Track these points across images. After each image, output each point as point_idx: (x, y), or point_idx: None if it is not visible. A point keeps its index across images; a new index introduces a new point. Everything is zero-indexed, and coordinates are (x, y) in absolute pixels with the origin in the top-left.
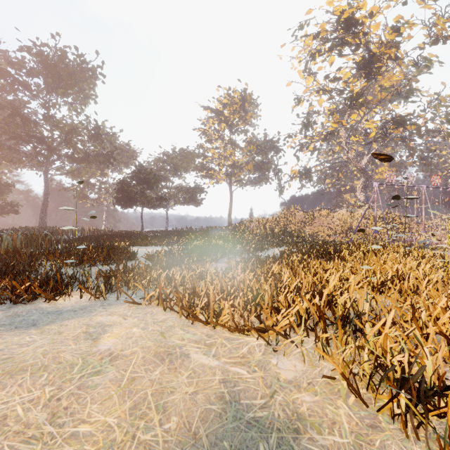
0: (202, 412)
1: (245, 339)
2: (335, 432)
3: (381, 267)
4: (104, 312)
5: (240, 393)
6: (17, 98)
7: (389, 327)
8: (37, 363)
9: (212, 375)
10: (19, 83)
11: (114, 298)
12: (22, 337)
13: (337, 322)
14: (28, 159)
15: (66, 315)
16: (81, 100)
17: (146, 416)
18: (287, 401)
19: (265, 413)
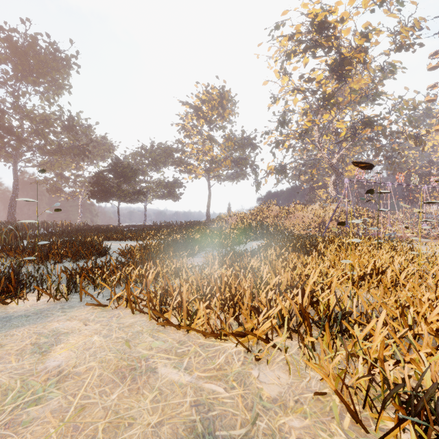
0: None
1: (222, 346)
2: None
3: (359, 261)
4: (62, 317)
5: (216, 420)
6: None
7: (380, 329)
8: None
9: (182, 397)
10: None
11: (78, 299)
12: None
13: (325, 325)
14: None
15: (15, 322)
16: (53, 90)
17: None
18: (272, 428)
19: None
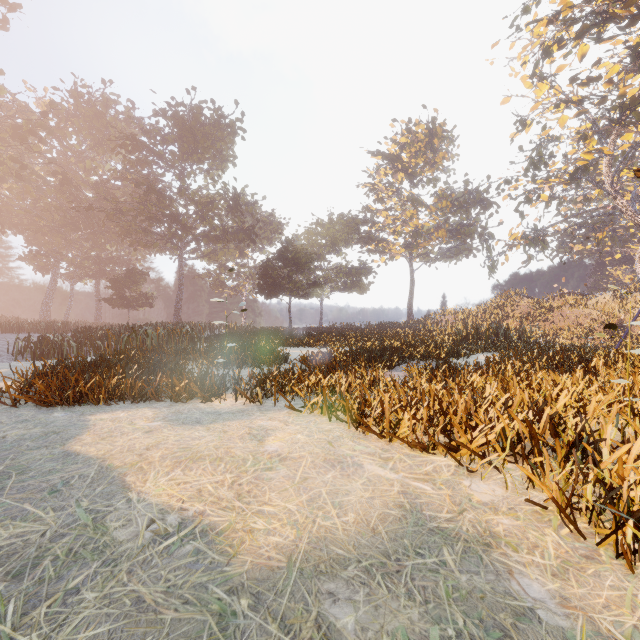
0: (380, 514)
1: (429, 458)
2: (536, 554)
3: None
4: (263, 417)
5: (423, 505)
6: (152, 172)
7: (634, 455)
8: (213, 455)
9: (390, 486)
10: (154, 154)
11: (271, 404)
12: (192, 432)
13: (555, 443)
14: (162, 242)
15: (226, 416)
16: (218, 165)
17: (323, 509)
18: (479, 519)
19: (451, 526)
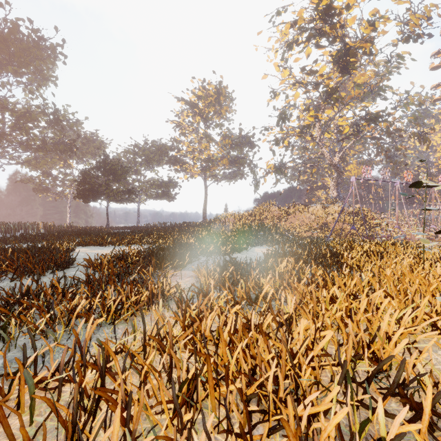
0: None
1: None
2: None
3: None
4: None
5: None
6: None
7: None
8: None
9: None
10: None
11: None
12: None
13: None
14: None
15: None
16: (38, 82)
17: None
18: None
19: None
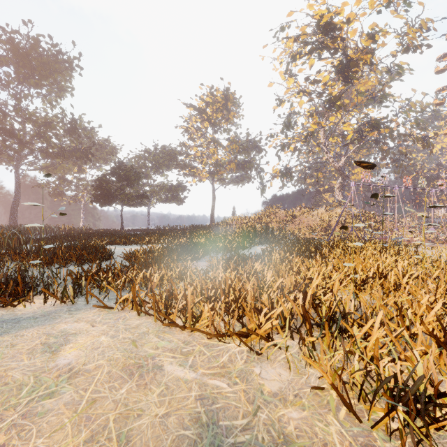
0: (174, 440)
1: (225, 346)
2: None
3: (362, 264)
4: (70, 318)
5: (219, 412)
6: None
7: (377, 328)
8: None
9: (188, 391)
10: None
11: (84, 302)
12: None
13: (324, 325)
14: None
15: (24, 323)
16: (56, 93)
17: None
18: (272, 419)
19: (247, 437)
